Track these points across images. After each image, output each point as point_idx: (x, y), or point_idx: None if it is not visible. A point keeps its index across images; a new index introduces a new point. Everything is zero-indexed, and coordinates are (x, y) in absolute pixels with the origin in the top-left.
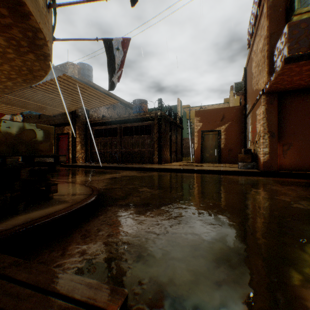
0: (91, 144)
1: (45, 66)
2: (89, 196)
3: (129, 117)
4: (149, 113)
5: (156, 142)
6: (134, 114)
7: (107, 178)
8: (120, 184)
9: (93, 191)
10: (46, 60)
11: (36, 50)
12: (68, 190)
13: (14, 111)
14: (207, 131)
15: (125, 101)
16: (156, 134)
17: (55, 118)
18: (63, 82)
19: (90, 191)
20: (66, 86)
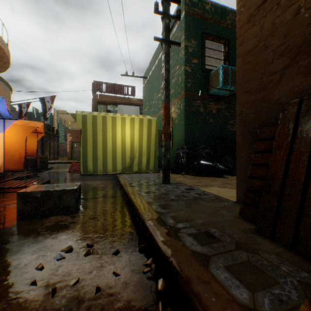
0: None
1: None
2: None
3: None
4: None
5: (40, 148)
6: None
7: None
8: None
9: None
10: None
11: None
12: None
13: None
14: (75, 142)
15: None
16: (40, 143)
17: None
18: None
19: None
20: None
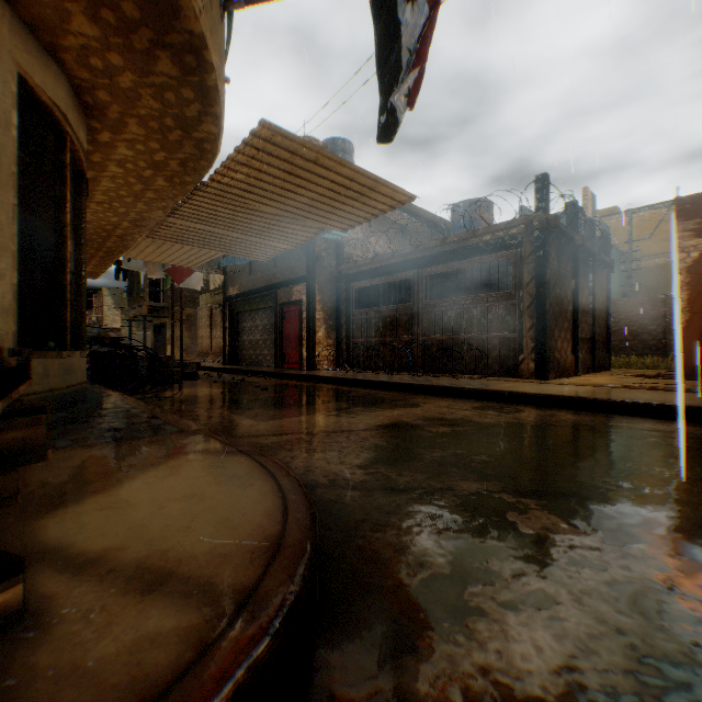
0: (348, 325)
1: (207, 96)
2: (209, 650)
3: (442, 247)
4: (506, 225)
5: (527, 312)
6: (459, 236)
7: (377, 428)
8: (422, 462)
9: (279, 548)
10: (201, 69)
11: (165, 32)
12: (187, 510)
13: (198, 258)
14: None
15: (431, 214)
16: (529, 287)
17: (276, 270)
18: (265, 153)
19: (262, 551)
20: (274, 167)
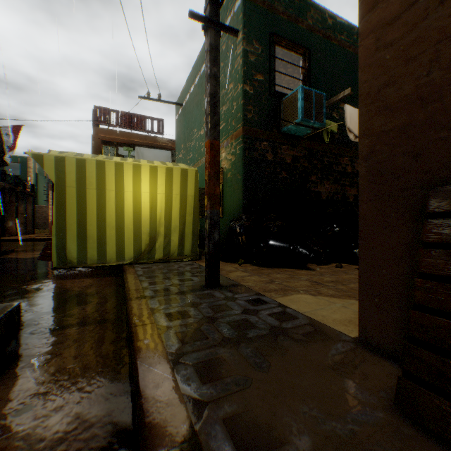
0: None
1: None
2: None
3: None
4: None
5: None
6: None
7: None
8: None
9: None
10: None
11: None
12: None
13: None
14: None
15: None
16: None
17: None
18: None
19: None
20: None
